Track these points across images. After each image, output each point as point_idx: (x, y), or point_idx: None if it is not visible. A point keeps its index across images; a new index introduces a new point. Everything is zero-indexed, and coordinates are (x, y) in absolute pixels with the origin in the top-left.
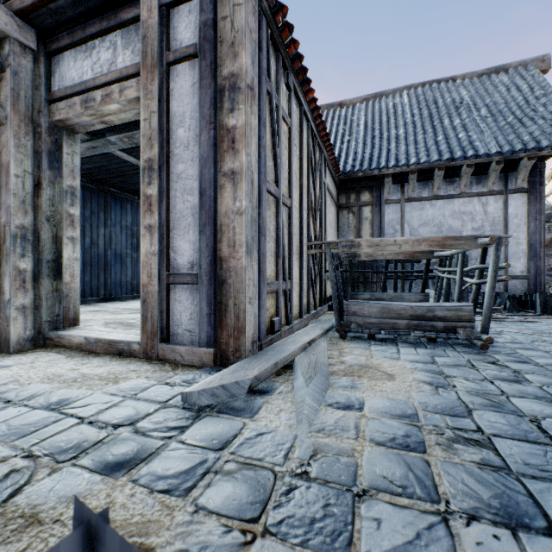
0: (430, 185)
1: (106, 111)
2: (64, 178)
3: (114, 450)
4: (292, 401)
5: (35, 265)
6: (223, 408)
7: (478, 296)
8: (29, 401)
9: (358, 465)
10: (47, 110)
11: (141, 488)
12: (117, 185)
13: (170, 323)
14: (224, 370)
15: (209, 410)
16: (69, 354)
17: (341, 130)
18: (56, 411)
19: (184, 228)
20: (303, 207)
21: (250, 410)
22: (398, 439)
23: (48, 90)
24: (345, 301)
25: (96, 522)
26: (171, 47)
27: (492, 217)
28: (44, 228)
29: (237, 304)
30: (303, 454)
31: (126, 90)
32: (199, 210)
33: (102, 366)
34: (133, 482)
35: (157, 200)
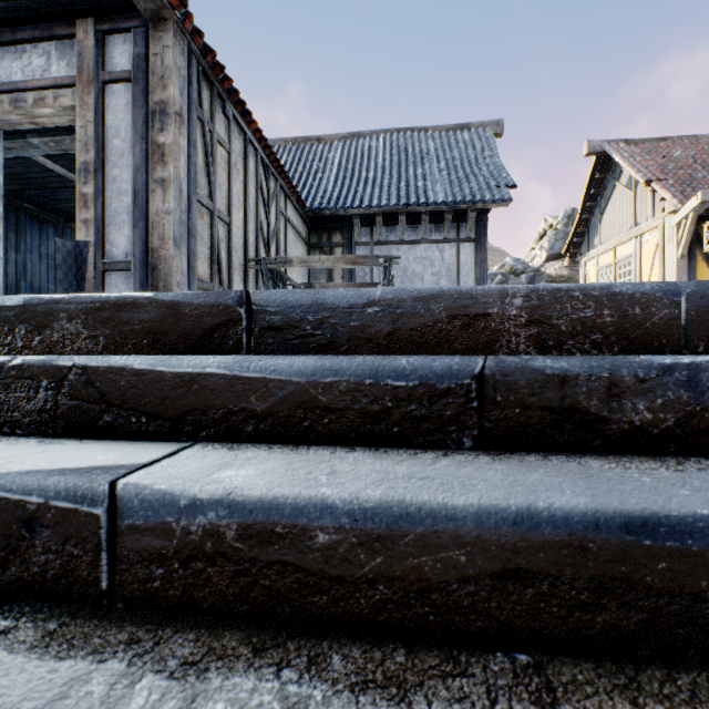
0: (397, 229)
1: (39, 114)
2: None
3: None
4: None
5: None
6: None
7: None
8: None
9: None
10: None
11: None
12: (36, 200)
13: None
14: None
15: None
16: None
17: (315, 167)
18: None
19: (119, 224)
20: (248, 229)
21: None
22: None
23: None
24: None
25: (76, 243)
26: (107, 68)
27: (447, 264)
28: None
29: (167, 285)
30: None
31: (61, 97)
32: (133, 209)
33: None
34: None
35: (93, 198)
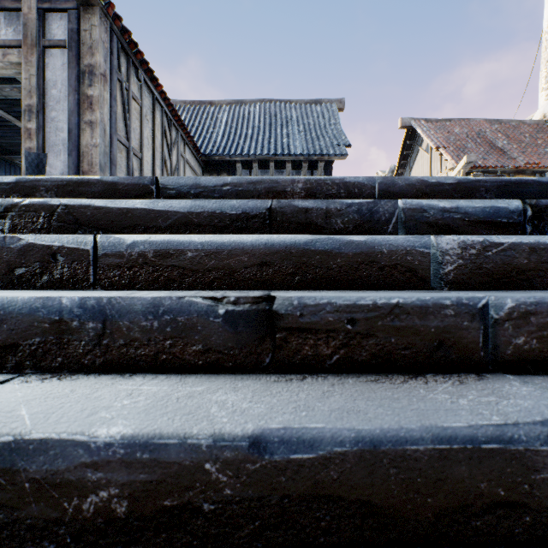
0: (268, 173)
1: None
2: None
3: None
4: None
5: None
6: None
7: None
8: None
9: None
10: None
11: None
12: None
13: None
14: None
15: None
16: None
17: (208, 123)
18: None
19: (57, 152)
20: (155, 164)
21: None
22: None
23: None
24: None
25: (38, 155)
26: (47, 37)
27: None
28: None
29: None
30: None
31: (9, 55)
32: (68, 142)
33: None
34: None
35: (36, 132)
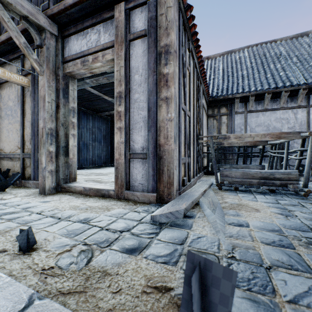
0: (262, 102)
1: (94, 67)
2: (69, 103)
3: (126, 243)
4: (208, 221)
5: (56, 149)
6: (172, 224)
7: (299, 166)
8: (70, 218)
9: (260, 254)
10: (62, 67)
11: (151, 261)
12: (85, 106)
13: (130, 180)
14: (166, 204)
15: (165, 225)
16: (76, 196)
17: (208, 73)
18: (86, 224)
19: (138, 128)
20: (194, 116)
21: (187, 225)
22: (277, 242)
23: (62, 56)
24: (221, 169)
25: (204, 261)
26: (131, 31)
27: (300, 121)
28: (61, 129)
29: (169, 169)
30: (227, 248)
31: (106, 55)
32: (147, 119)
33: (96, 202)
34: (145, 258)
35: (124, 114)
